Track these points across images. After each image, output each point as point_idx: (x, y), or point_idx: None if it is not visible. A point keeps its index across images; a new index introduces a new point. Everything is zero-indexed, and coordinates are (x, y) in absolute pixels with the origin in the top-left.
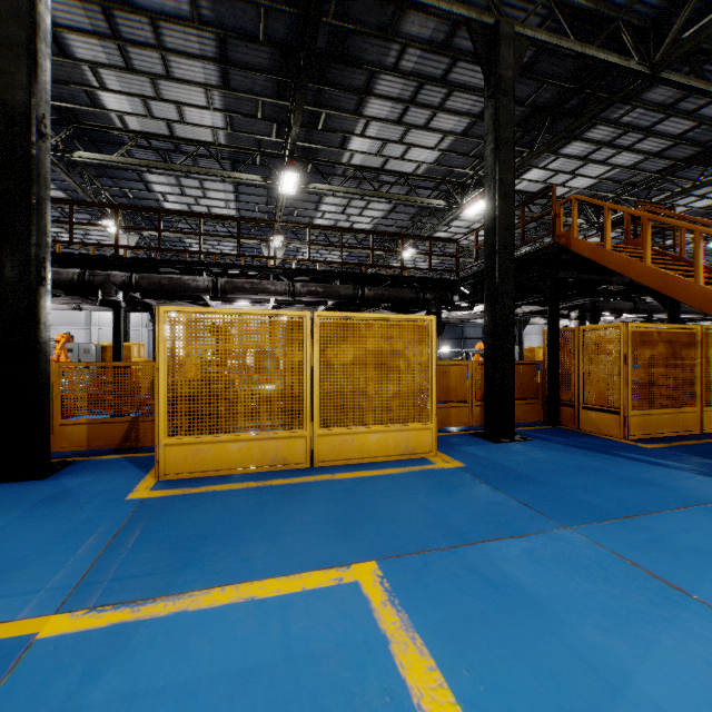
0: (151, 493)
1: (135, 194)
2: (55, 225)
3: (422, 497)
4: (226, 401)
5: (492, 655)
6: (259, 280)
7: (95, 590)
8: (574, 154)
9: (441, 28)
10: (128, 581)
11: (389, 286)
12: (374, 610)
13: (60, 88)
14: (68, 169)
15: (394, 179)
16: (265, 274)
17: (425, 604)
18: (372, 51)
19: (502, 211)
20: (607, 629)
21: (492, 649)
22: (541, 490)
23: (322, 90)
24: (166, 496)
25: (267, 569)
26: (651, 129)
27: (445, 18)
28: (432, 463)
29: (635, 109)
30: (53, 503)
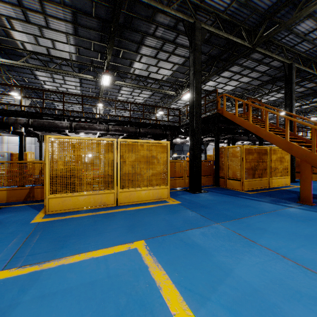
0: (43, 219)
1: (29, 80)
2: None
3: (163, 215)
4: (78, 178)
5: (186, 268)
6: (92, 124)
7: (20, 260)
8: (226, 76)
9: (172, 20)
10: (35, 255)
11: (151, 128)
12: (143, 257)
13: None
14: None
15: (153, 81)
16: (95, 121)
17: (163, 253)
18: (143, 26)
19: (196, 99)
20: (227, 256)
21: (186, 266)
22: (209, 210)
23: (121, 41)
24: (50, 220)
25: (98, 246)
26: (254, 69)
27: (174, 17)
28: (168, 202)
29: (248, 60)
30: None
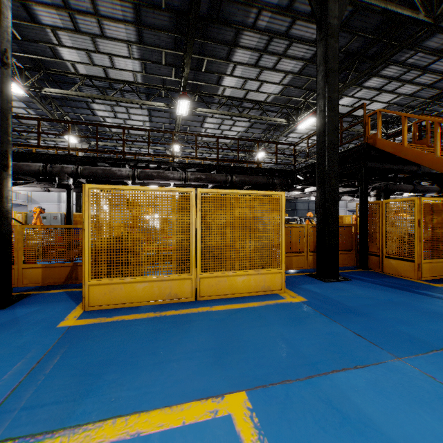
0: (77, 321)
1: (85, 117)
2: (35, 138)
3: (278, 328)
4: (134, 253)
5: None
6: (163, 171)
7: (5, 420)
8: (373, 86)
9: None
10: (36, 410)
11: (249, 174)
12: None
13: (33, 45)
14: (41, 100)
15: (252, 105)
16: (167, 166)
17: None
18: (238, 14)
19: (330, 119)
20: None
21: None
22: (368, 322)
23: (204, 44)
24: (87, 324)
25: (154, 398)
26: (426, 68)
27: None
28: (282, 298)
29: (417, 53)
30: (3, 329)
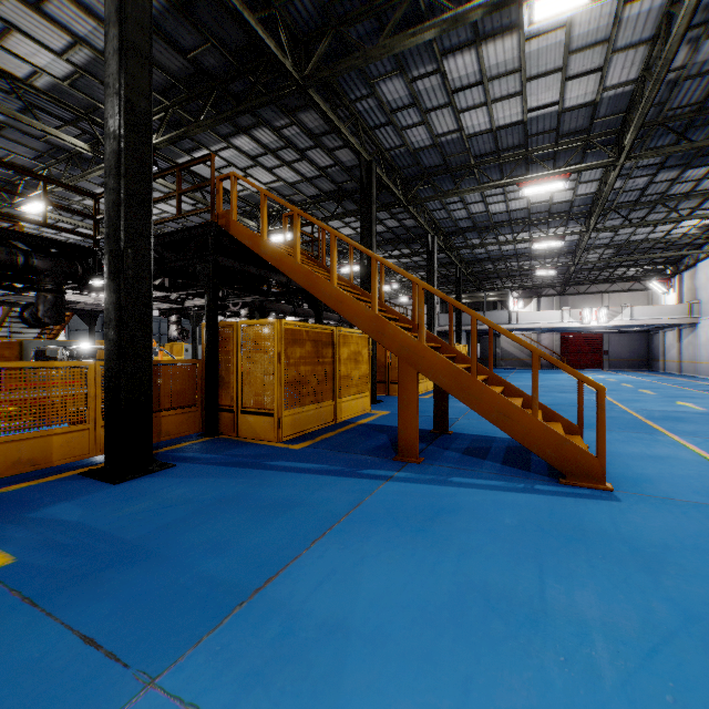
0: None
1: None
2: None
3: None
4: None
5: None
6: None
7: None
8: (245, 149)
9: None
10: None
11: None
12: None
13: None
14: None
15: None
16: None
17: None
18: None
19: (131, 146)
20: None
21: None
22: (144, 576)
23: None
24: None
25: None
26: (305, 153)
27: None
28: None
29: (293, 126)
30: None
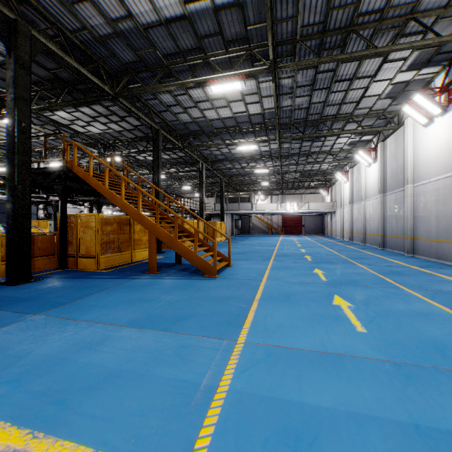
0: None
1: None
2: None
3: None
4: None
5: None
6: None
7: None
8: (87, 113)
9: None
10: None
11: None
12: None
13: None
14: None
15: None
16: None
17: None
18: None
19: (21, 140)
20: (33, 342)
21: None
22: (33, 303)
23: None
24: None
25: None
26: (124, 118)
27: None
28: None
29: (115, 106)
30: None
